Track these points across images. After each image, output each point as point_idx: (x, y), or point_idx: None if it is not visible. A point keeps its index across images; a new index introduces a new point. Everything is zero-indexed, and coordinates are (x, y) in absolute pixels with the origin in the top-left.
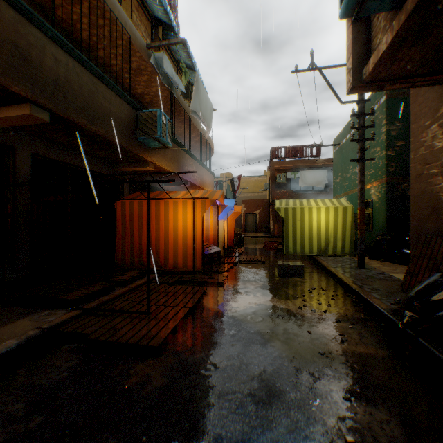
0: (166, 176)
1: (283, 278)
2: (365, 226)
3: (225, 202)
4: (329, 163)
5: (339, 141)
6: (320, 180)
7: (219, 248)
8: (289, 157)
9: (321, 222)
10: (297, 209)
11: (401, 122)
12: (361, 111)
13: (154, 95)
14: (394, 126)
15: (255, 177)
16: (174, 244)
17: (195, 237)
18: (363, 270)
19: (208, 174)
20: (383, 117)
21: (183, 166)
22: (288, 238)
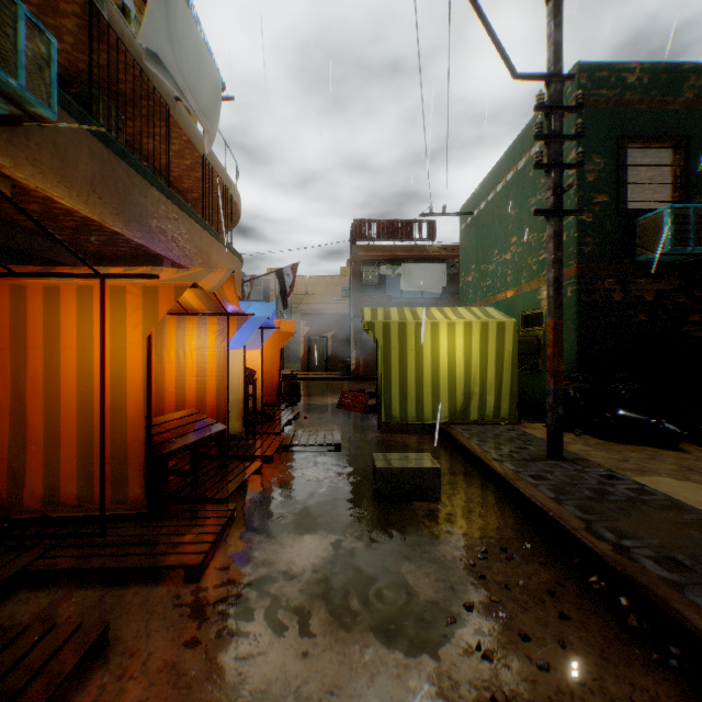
0: (95, 238)
1: (389, 506)
2: (531, 361)
3: (253, 308)
4: (448, 252)
5: (473, 208)
6: (434, 280)
7: (221, 425)
8: (384, 239)
9: (456, 354)
10: (410, 326)
11: (604, 157)
12: (557, 100)
13: (41, 5)
14: (591, 164)
15: (326, 278)
16: (50, 428)
17: (123, 404)
18: (569, 469)
19: (226, 253)
20: (572, 145)
21: (142, 216)
22: (391, 388)
